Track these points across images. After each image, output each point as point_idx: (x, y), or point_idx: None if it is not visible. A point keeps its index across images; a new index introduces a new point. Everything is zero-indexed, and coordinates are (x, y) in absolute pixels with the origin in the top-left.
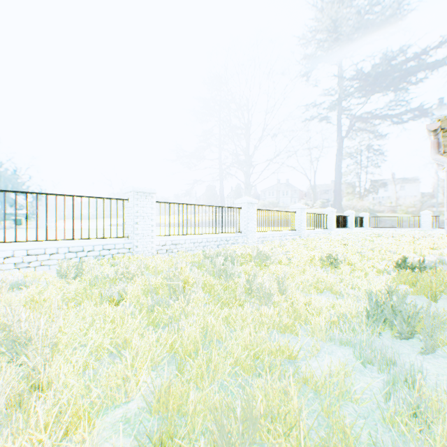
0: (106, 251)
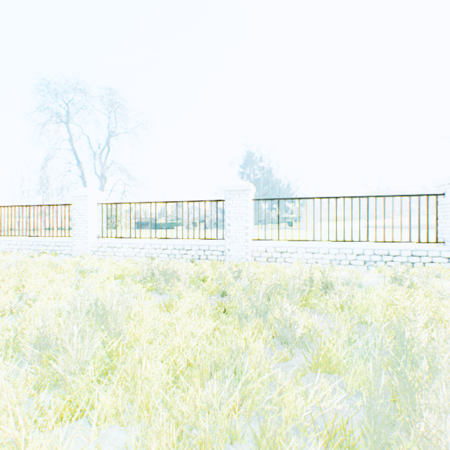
0: (414, 258)
